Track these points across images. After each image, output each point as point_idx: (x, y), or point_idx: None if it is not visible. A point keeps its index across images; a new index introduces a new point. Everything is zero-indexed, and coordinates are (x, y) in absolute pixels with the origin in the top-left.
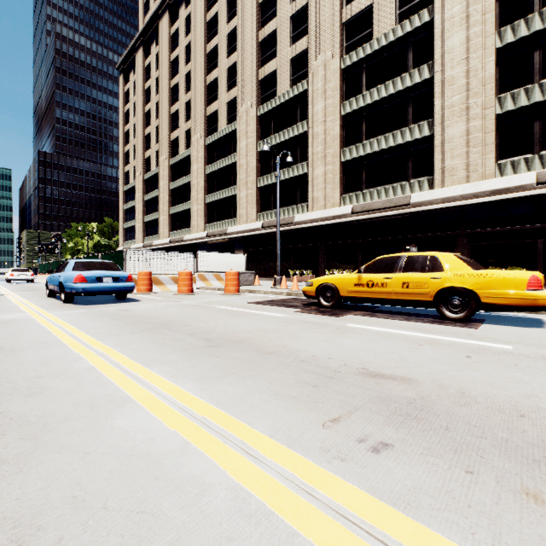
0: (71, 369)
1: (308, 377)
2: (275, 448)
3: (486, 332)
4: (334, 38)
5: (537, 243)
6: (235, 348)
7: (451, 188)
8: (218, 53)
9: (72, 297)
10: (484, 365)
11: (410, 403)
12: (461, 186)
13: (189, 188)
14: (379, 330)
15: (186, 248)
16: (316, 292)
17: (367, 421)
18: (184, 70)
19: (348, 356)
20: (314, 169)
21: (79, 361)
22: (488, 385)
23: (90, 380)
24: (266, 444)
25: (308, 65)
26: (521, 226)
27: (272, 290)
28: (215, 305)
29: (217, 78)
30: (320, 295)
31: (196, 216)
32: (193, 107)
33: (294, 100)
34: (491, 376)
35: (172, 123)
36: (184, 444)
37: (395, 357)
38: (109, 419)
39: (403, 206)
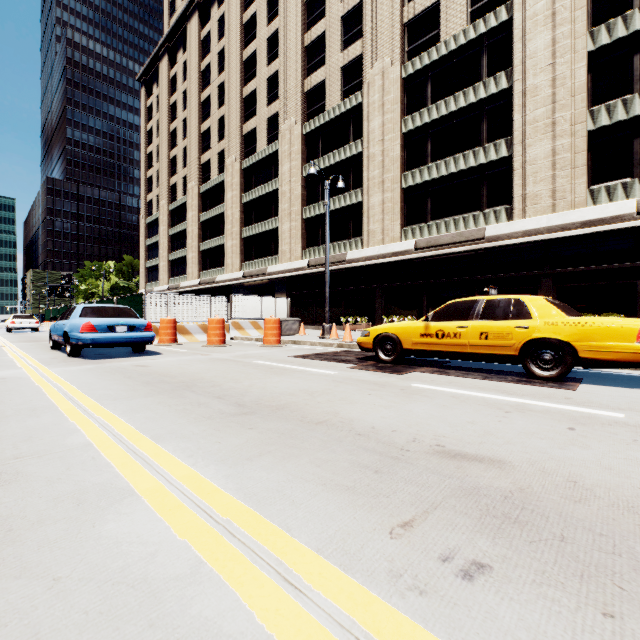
0: (60, 446)
1: (367, 458)
2: (324, 571)
3: (587, 394)
4: (394, 42)
5: (637, 285)
6: (273, 416)
7: (534, 219)
8: (257, 60)
9: (80, 349)
10: (594, 441)
11: (506, 497)
12: (545, 216)
13: (223, 220)
14: (453, 392)
15: (219, 291)
16: (373, 343)
17: (450, 527)
18: (217, 81)
19: (417, 427)
20: (370, 197)
21: (73, 434)
22: (605, 470)
23: (81, 462)
24: (312, 564)
25: (363, 73)
26: (618, 264)
27: (320, 341)
28: (251, 360)
29: (255, 90)
30: (378, 348)
31: (231, 253)
32: (227, 124)
33: (346, 115)
34: (607, 457)
35: (203, 143)
36: (197, 563)
37: (477, 428)
38: (98, 522)
39: (476, 241)
